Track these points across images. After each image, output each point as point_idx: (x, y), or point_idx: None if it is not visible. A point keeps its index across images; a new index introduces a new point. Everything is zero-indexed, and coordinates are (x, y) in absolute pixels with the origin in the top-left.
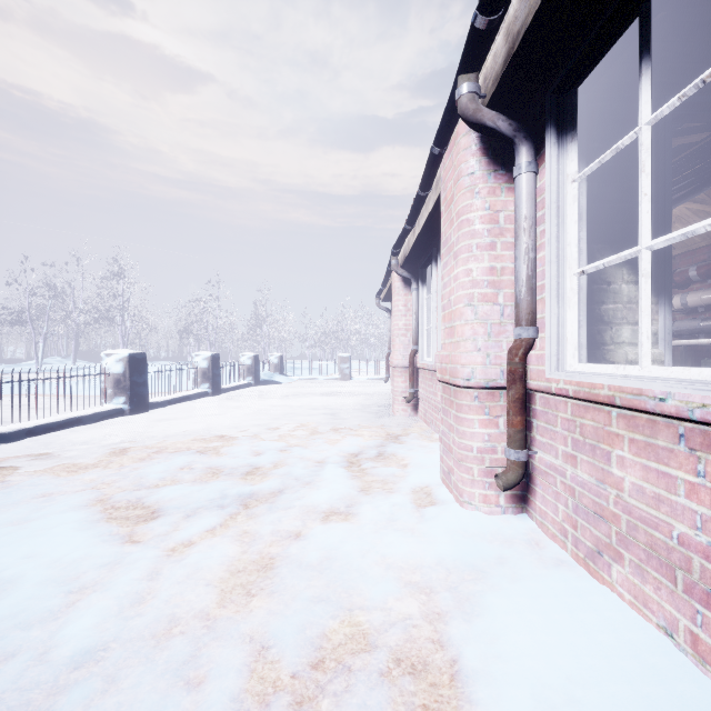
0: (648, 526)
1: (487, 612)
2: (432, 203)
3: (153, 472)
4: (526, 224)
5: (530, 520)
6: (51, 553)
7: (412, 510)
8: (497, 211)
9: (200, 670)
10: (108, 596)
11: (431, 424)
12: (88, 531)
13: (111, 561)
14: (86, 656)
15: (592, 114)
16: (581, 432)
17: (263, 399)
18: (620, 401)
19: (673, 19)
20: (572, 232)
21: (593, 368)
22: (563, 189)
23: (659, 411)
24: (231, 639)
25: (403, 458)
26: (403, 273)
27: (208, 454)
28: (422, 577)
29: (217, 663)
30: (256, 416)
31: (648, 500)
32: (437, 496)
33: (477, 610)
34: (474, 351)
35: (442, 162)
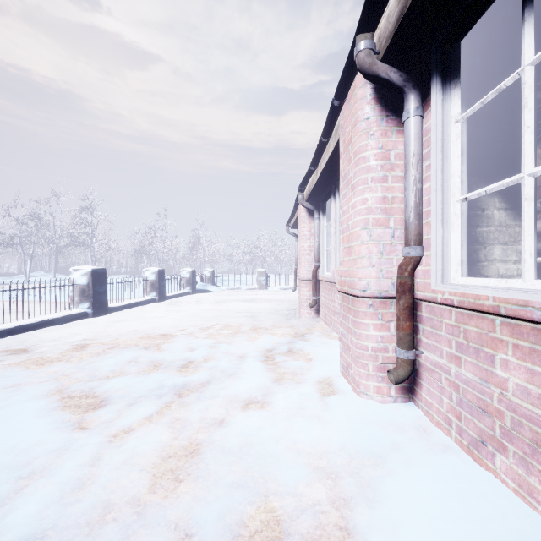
0: (533, 423)
1: (387, 499)
2: (332, 148)
3: (106, 365)
4: (414, 160)
5: (417, 408)
6: (9, 440)
7: (317, 399)
8: (388, 150)
9: None
10: (52, 482)
11: (330, 325)
12: (44, 419)
13: (60, 447)
14: None
15: (469, 68)
16: (465, 337)
17: (198, 304)
18: (505, 311)
19: None
20: (455, 165)
21: (476, 281)
22: (447, 128)
23: None
24: (158, 527)
25: (309, 353)
26: (308, 206)
27: (151, 350)
28: (328, 462)
29: None
30: (192, 318)
31: (533, 400)
32: (337, 386)
33: (378, 496)
34: (370, 267)
35: (341, 112)
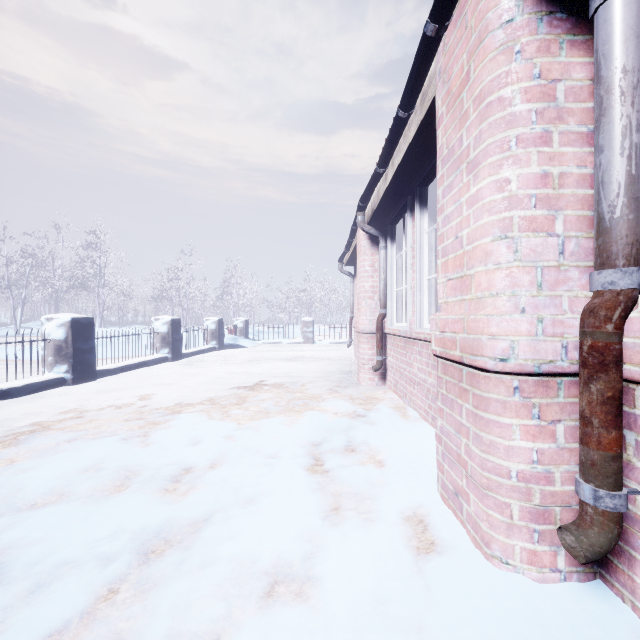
0: None
1: None
2: (415, 127)
3: (42, 479)
4: (625, 83)
5: (618, 603)
6: None
7: (410, 570)
8: (552, 80)
9: None
10: None
11: (404, 398)
12: None
13: None
14: None
15: None
16: None
17: (224, 364)
18: None
19: None
20: None
21: None
22: None
23: None
24: None
25: (379, 450)
26: (370, 230)
27: (132, 445)
28: None
29: None
30: (210, 385)
31: None
32: (440, 531)
33: None
34: (515, 313)
35: (441, 46)
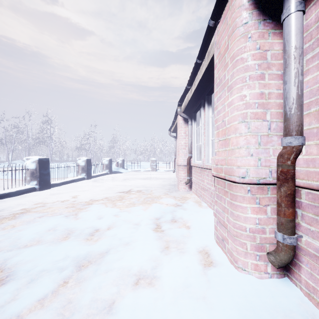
0: None
1: None
2: (205, 67)
3: (28, 234)
4: (296, 53)
5: (294, 287)
6: None
7: (200, 273)
8: (265, 50)
9: None
10: None
11: (200, 197)
12: None
13: None
14: None
15: None
16: None
17: (112, 181)
18: None
19: None
20: None
21: None
22: None
23: None
24: None
25: (187, 221)
26: (184, 116)
27: (70, 219)
28: None
29: None
30: (106, 191)
31: None
32: (215, 257)
33: None
34: (248, 156)
35: (216, 31)
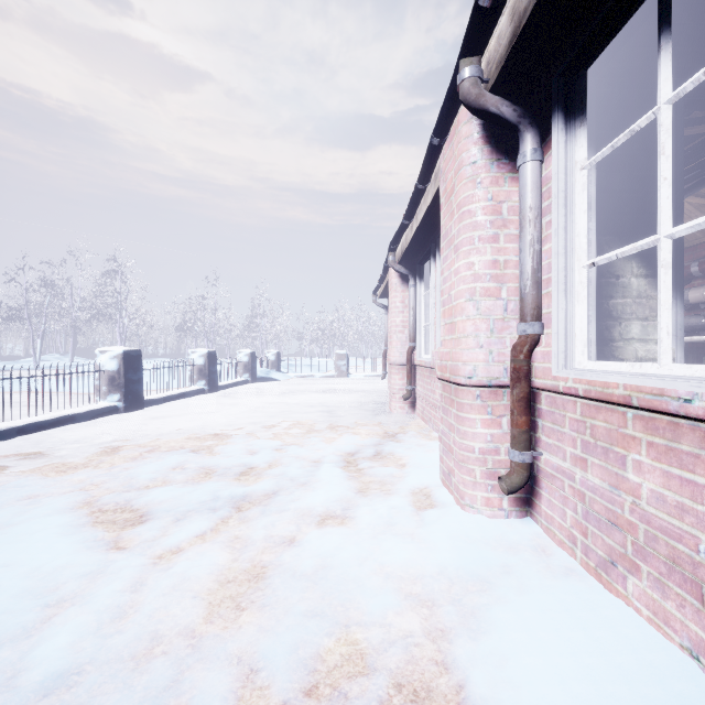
0: (670, 537)
1: (494, 629)
2: (431, 197)
3: (144, 473)
4: (531, 215)
5: (535, 524)
6: (30, 562)
7: (411, 513)
8: (500, 202)
9: (182, 698)
10: (87, 610)
11: (429, 422)
12: (71, 537)
13: (94, 570)
14: (57, 681)
15: (600, 100)
16: (592, 434)
17: (260, 396)
18: (637, 402)
19: (685, 1)
20: (581, 222)
21: (605, 365)
22: (572, 177)
23: (683, 413)
24: (217, 661)
25: (401, 457)
26: (401, 269)
27: (201, 454)
28: (423, 588)
29: (200, 690)
30: (251, 413)
31: (669, 509)
32: (437, 498)
33: (483, 626)
34: (476, 348)
35: (442, 153)
